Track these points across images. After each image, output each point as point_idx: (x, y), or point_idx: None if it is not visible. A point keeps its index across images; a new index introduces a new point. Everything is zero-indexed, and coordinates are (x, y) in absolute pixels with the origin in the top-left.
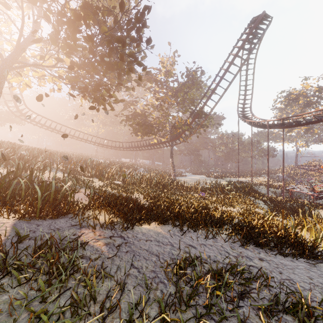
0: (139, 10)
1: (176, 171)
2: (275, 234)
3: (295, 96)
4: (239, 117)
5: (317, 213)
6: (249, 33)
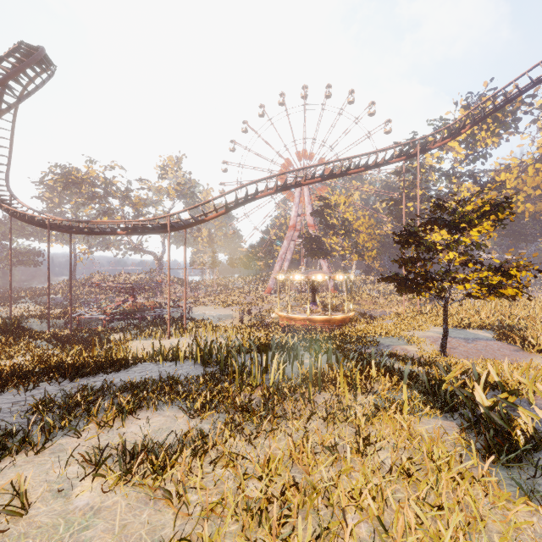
0: None
1: None
2: (97, 361)
3: (77, 179)
4: None
5: (113, 338)
6: (20, 69)
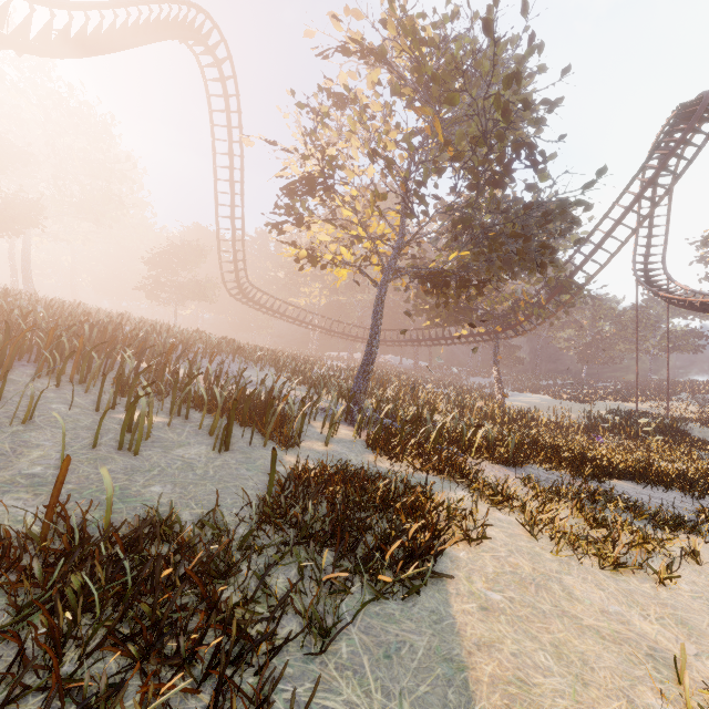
0: (567, 201)
1: (482, 385)
2: None
3: None
4: (641, 285)
5: None
6: (679, 142)
